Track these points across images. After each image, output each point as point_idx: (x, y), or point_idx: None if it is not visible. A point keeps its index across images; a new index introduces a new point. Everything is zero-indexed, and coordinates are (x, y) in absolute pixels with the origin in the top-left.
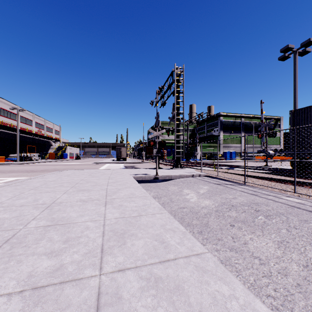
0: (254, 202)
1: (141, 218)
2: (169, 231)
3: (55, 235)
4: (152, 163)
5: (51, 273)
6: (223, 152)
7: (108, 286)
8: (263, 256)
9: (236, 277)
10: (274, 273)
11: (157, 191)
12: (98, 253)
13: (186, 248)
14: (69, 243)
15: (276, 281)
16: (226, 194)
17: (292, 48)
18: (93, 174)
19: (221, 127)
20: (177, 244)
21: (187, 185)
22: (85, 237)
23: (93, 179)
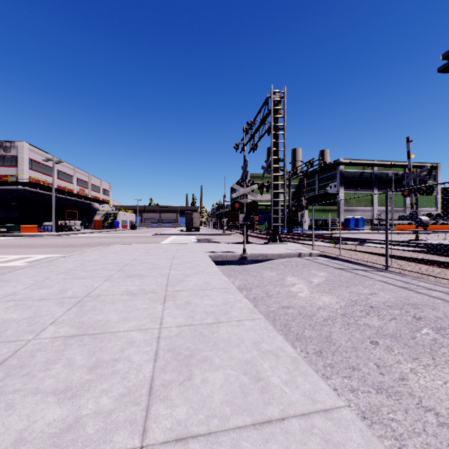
0: (408, 301)
1: (219, 328)
2: (268, 356)
3: (79, 355)
4: (237, 235)
5: (57, 436)
6: (344, 218)
7: None
8: (443, 408)
9: None
10: None
11: (245, 278)
12: (143, 396)
13: (302, 395)
14: (98, 371)
15: None
16: (357, 287)
17: None
18: (152, 251)
19: (340, 181)
20: (284, 384)
21: (292, 269)
22: (125, 360)
23: (151, 259)
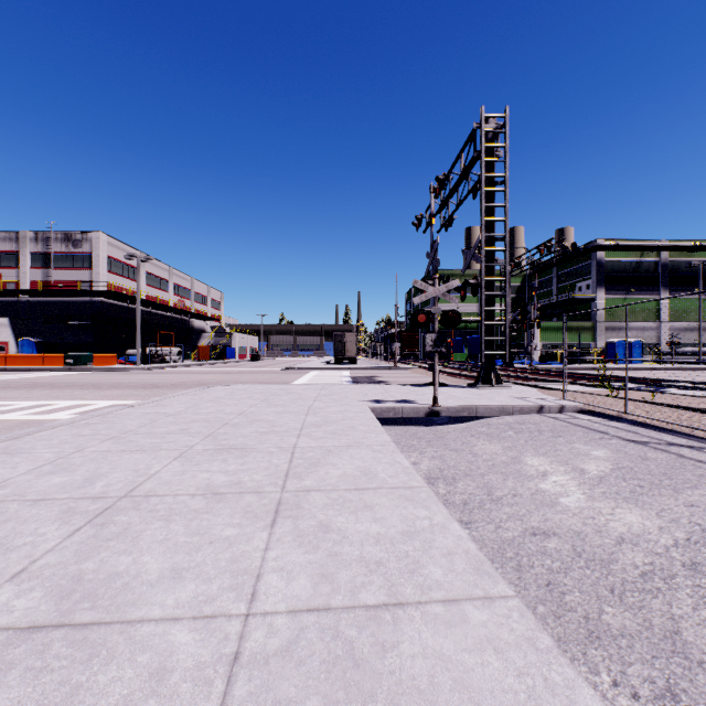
0: None
1: (399, 629)
2: None
3: None
4: (418, 371)
5: None
6: (605, 343)
7: None
8: None
9: None
10: None
11: (439, 454)
12: None
13: None
14: None
15: None
16: (701, 490)
17: None
18: (274, 397)
19: (598, 278)
20: None
21: (533, 439)
22: None
23: (269, 413)
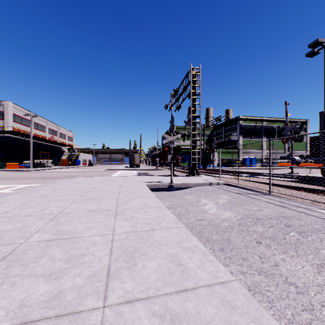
0: (283, 215)
1: (154, 233)
2: (186, 250)
3: (58, 252)
4: (167, 170)
5: (47, 302)
6: (242, 158)
7: (113, 324)
8: (300, 283)
9: (268, 309)
10: (316, 306)
11: (172, 200)
12: (104, 276)
13: (208, 274)
14: (72, 262)
15: (320, 317)
16: (249, 205)
17: (322, 42)
18: (105, 181)
19: (240, 131)
20: (197, 268)
21: (205, 194)
22: (90, 255)
23: (105, 187)
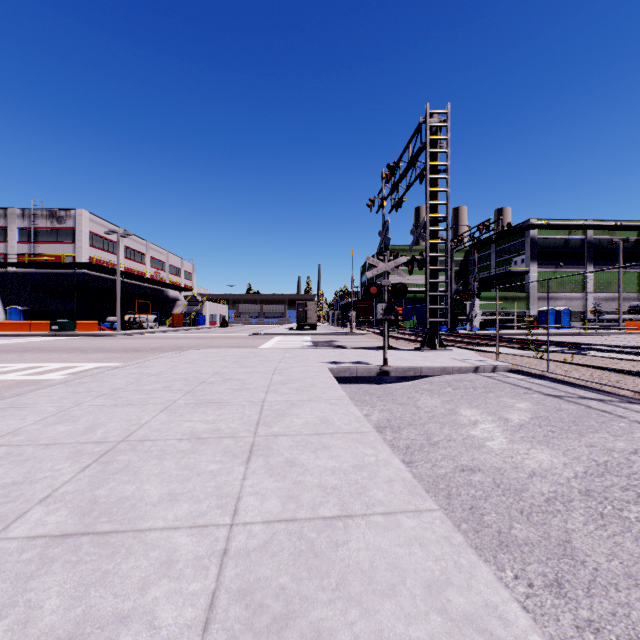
0: None
1: (349, 532)
2: (469, 637)
3: (54, 595)
4: (372, 336)
5: None
6: (538, 311)
7: None
8: None
9: None
10: None
11: (387, 408)
12: None
13: None
14: None
15: None
16: (600, 434)
17: None
18: (244, 359)
19: (531, 253)
20: None
21: (468, 394)
22: (141, 621)
23: (240, 373)
